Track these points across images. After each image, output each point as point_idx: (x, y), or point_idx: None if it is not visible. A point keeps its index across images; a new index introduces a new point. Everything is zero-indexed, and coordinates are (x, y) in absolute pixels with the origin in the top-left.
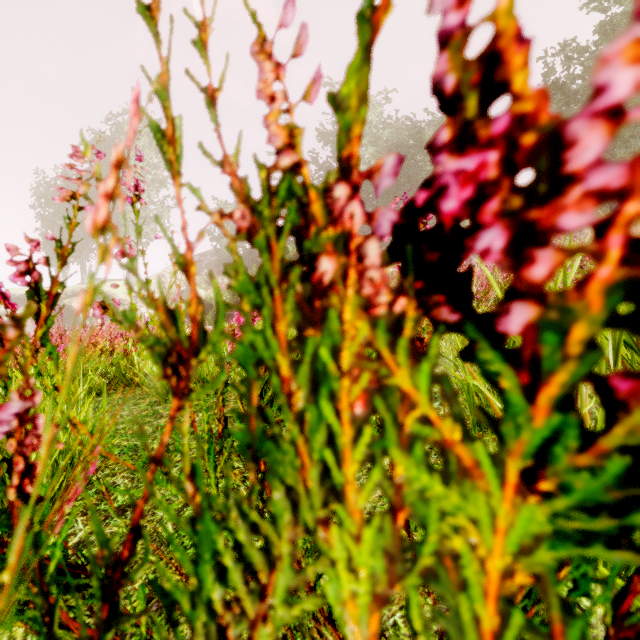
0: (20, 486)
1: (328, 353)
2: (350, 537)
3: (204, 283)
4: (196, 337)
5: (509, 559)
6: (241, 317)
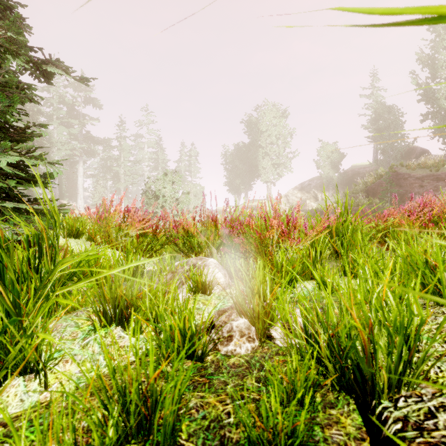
0: (438, 216)
1: None
2: None
3: (312, 198)
4: None
5: None
6: None
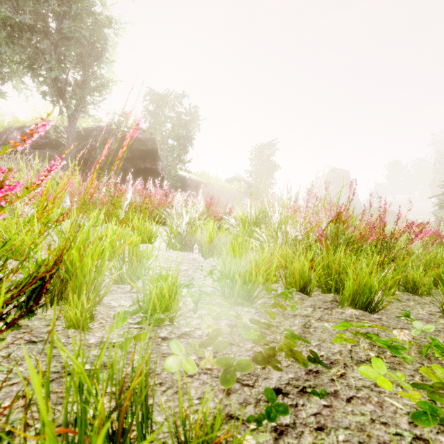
0: None
1: (432, 235)
2: (431, 240)
3: None
4: (437, 235)
5: (427, 239)
6: (441, 236)
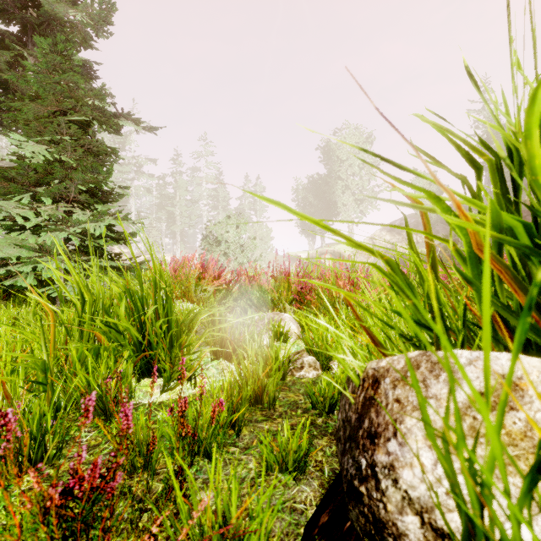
0: None
1: None
2: None
3: (404, 241)
4: None
5: None
6: None
